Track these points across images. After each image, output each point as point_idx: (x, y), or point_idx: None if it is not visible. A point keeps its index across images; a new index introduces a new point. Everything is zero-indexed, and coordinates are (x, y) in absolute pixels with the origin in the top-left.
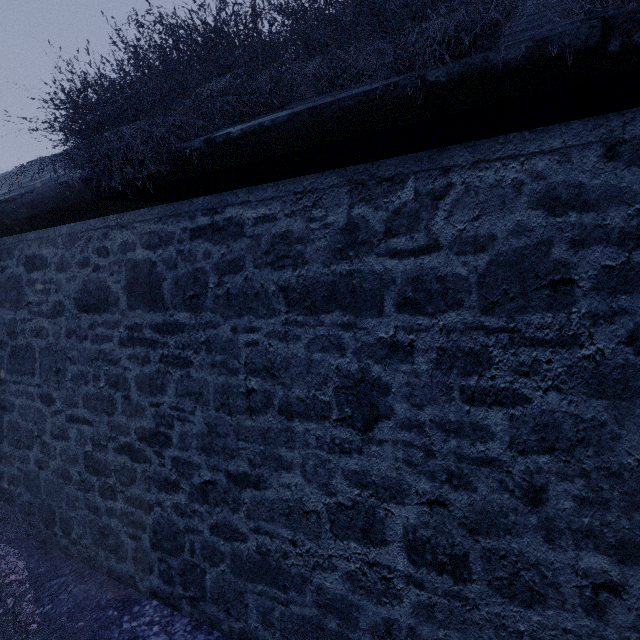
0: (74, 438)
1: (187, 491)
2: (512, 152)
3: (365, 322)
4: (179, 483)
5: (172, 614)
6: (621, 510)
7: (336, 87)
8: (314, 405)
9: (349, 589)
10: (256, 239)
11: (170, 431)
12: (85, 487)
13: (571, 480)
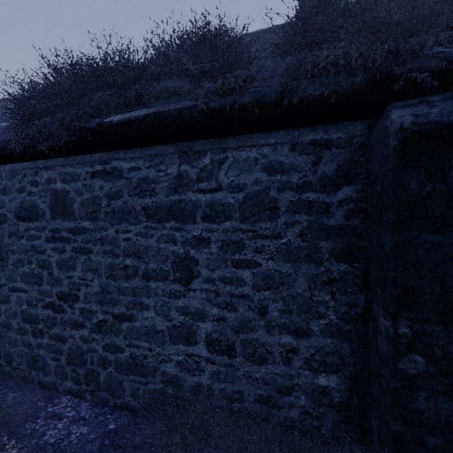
0: (14, 301)
1: (89, 327)
2: (254, 143)
3: (187, 227)
4: (84, 323)
5: (79, 401)
6: (297, 314)
7: (178, 95)
8: (161, 272)
9: (179, 370)
10: (129, 180)
11: (78, 292)
12: (22, 332)
13: (278, 302)
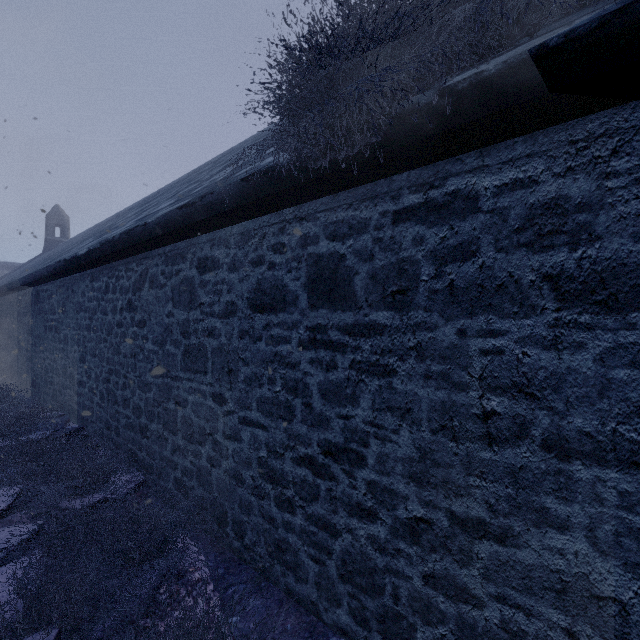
0: (247, 441)
1: (388, 524)
2: None
3: None
4: (376, 512)
5: None
6: None
7: None
8: (614, 445)
9: None
10: (499, 213)
11: (364, 449)
12: (259, 493)
13: None
